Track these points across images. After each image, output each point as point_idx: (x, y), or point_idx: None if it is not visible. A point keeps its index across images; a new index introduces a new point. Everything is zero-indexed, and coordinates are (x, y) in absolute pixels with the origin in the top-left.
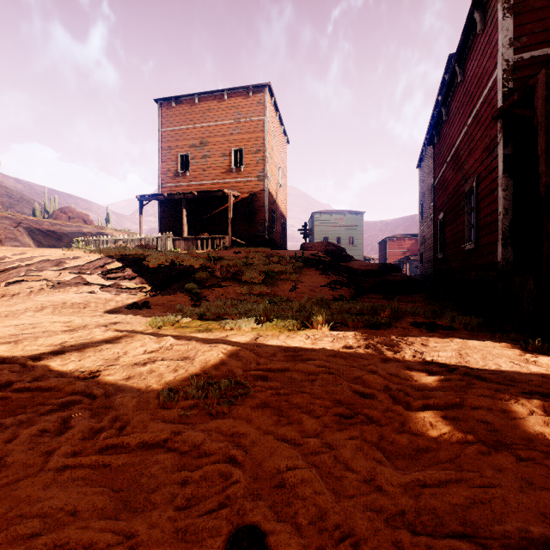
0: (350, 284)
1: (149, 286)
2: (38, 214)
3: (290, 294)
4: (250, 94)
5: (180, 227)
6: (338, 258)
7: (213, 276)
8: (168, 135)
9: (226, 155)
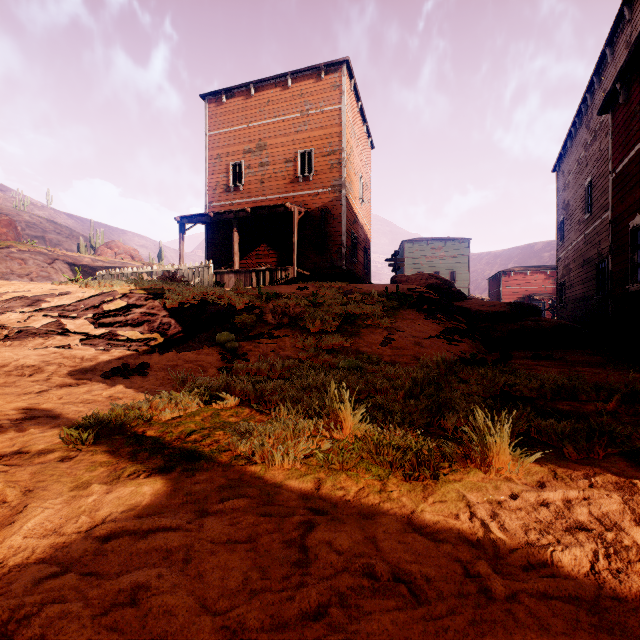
0: (472, 333)
1: (161, 336)
2: (83, 250)
3: (383, 350)
4: (322, 76)
5: (232, 257)
6: (445, 295)
7: (263, 321)
8: (216, 140)
9: (290, 160)
